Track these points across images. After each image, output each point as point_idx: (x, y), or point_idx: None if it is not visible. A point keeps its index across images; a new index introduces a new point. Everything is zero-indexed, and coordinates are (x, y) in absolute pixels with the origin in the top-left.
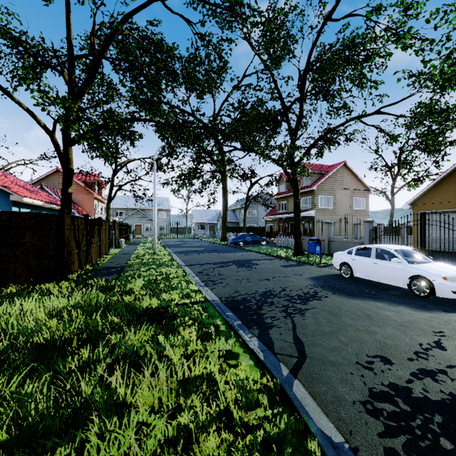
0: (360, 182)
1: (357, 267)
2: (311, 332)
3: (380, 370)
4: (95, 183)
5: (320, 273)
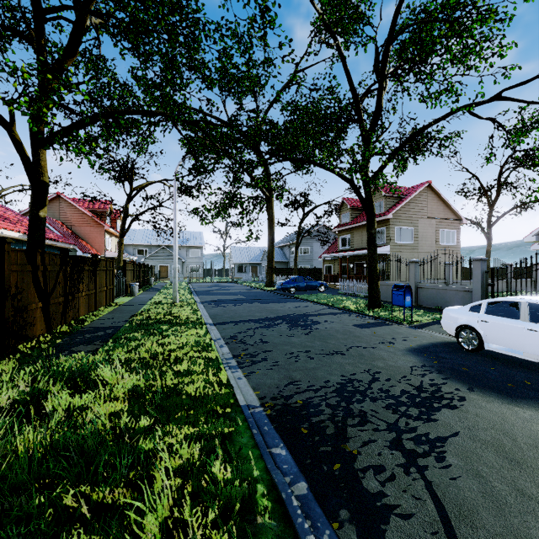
0: (449, 208)
1: (491, 334)
2: None
3: None
4: (106, 212)
5: (421, 341)
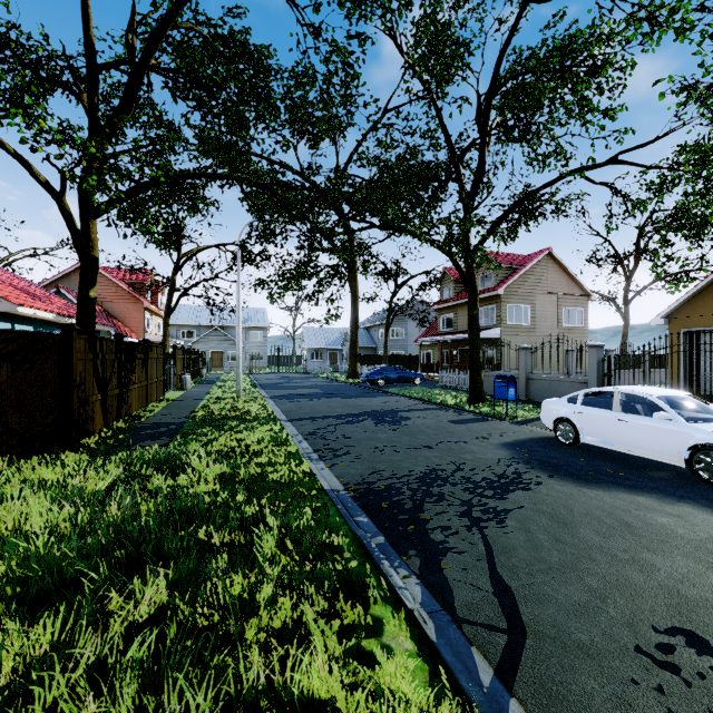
0: (574, 281)
1: (586, 426)
2: (524, 565)
3: (695, 671)
4: (145, 285)
5: (519, 436)
